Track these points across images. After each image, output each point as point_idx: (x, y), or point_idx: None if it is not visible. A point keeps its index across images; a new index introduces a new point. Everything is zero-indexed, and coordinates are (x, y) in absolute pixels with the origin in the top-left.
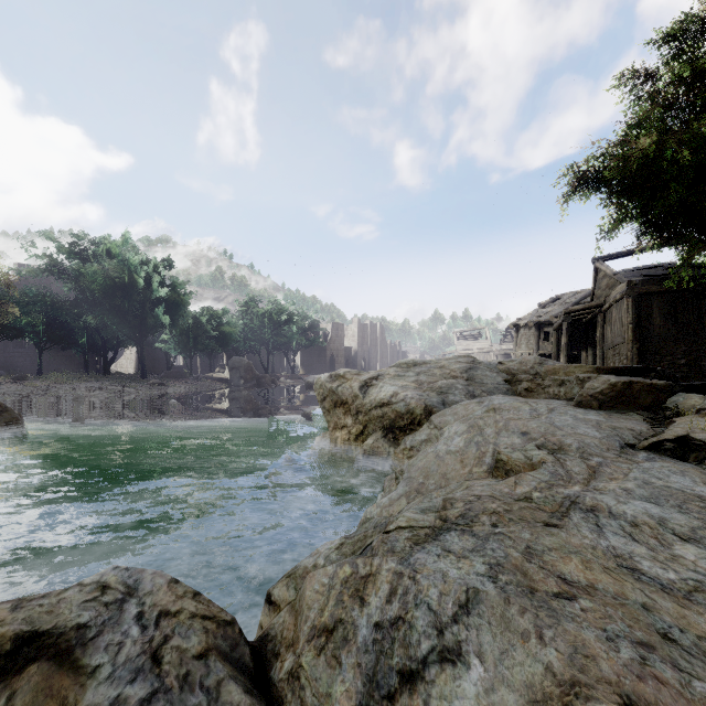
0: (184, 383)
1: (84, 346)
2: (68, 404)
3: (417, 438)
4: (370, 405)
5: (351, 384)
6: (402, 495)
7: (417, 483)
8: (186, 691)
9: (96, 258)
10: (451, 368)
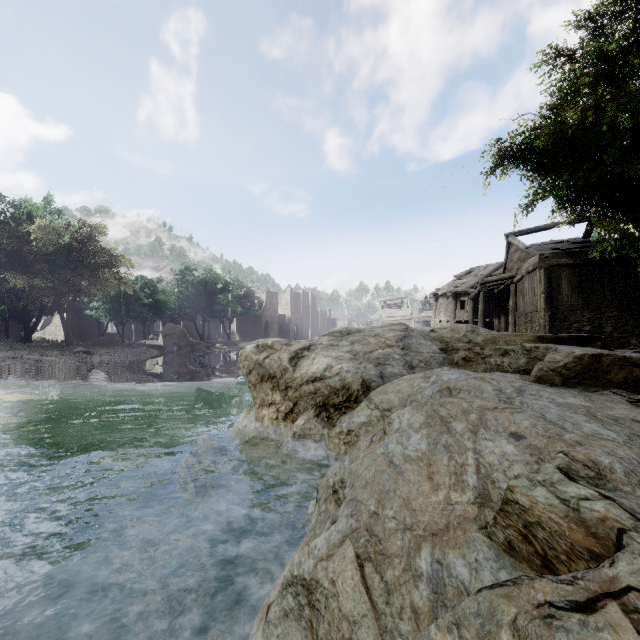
0: (114, 350)
1: (3, 313)
2: None
3: (355, 420)
4: (300, 379)
5: (280, 355)
6: (346, 536)
7: (367, 513)
8: None
9: (14, 221)
10: (386, 337)
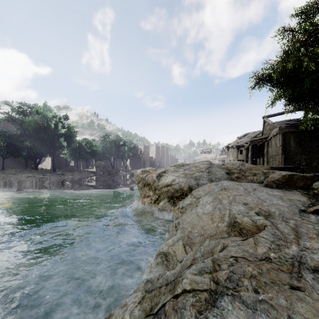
0: (74, 173)
1: (25, 156)
2: (15, 184)
3: (185, 202)
4: (161, 185)
5: (152, 175)
6: (179, 239)
7: (187, 231)
8: None
9: (30, 114)
10: (200, 167)
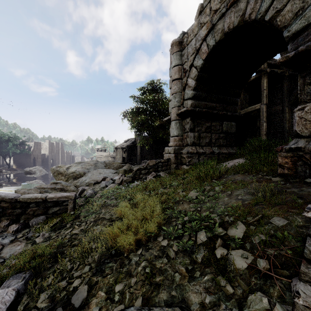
0: None
1: None
2: None
3: None
4: (69, 173)
5: (63, 168)
6: None
7: None
8: (69, 184)
9: None
10: (91, 163)
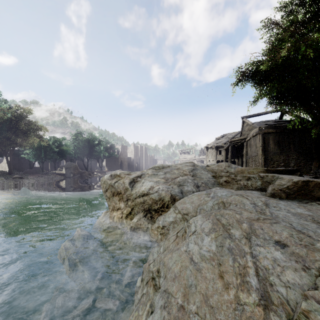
0: (37, 176)
1: None
2: None
3: (167, 219)
4: (135, 195)
5: (124, 181)
6: None
7: (176, 307)
8: None
9: None
10: (183, 169)
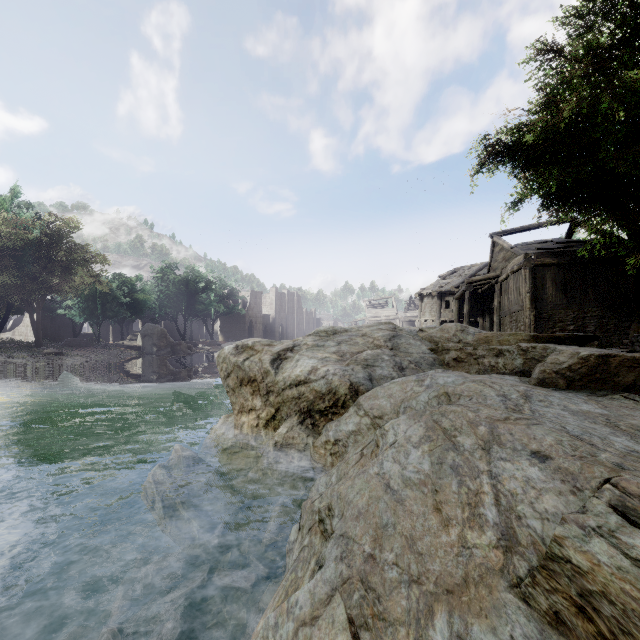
0: (88, 352)
1: None
2: None
3: (343, 428)
4: (283, 383)
5: (261, 357)
6: (335, 589)
7: (361, 556)
8: None
9: None
10: (374, 337)
